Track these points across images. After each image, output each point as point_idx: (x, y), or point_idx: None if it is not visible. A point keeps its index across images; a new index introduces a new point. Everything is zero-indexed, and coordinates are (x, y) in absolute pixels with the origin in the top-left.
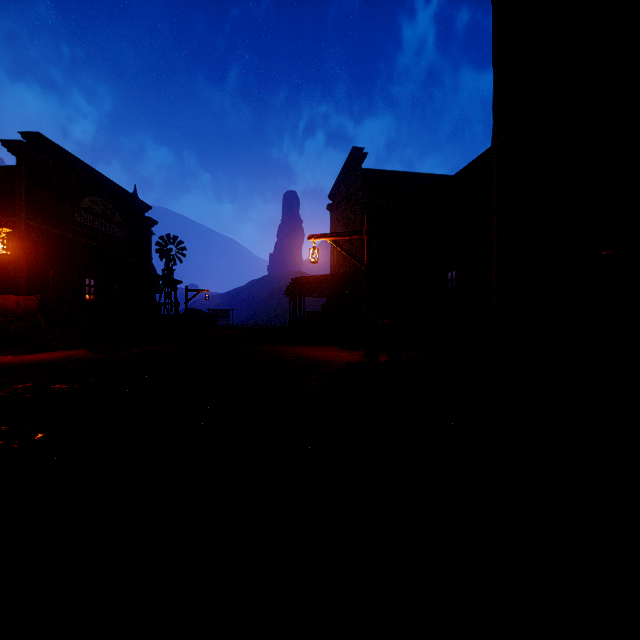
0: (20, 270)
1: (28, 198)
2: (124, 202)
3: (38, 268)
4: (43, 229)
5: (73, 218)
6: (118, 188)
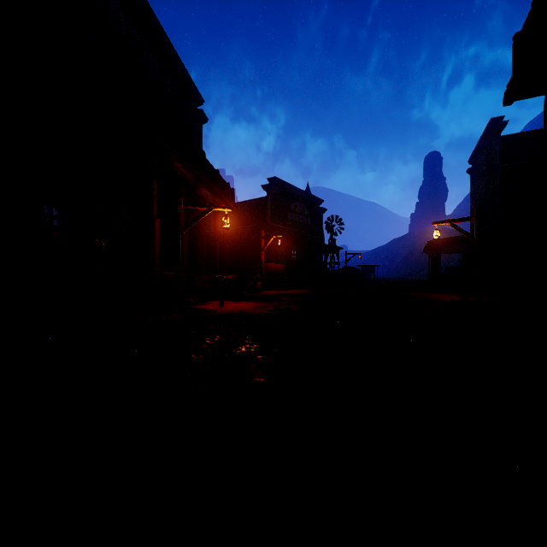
0: (268, 249)
1: (271, 212)
2: (309, 201)
3: (276, 248)
4: (276, 226)
5: (287, 217)
6: (307, 194)
